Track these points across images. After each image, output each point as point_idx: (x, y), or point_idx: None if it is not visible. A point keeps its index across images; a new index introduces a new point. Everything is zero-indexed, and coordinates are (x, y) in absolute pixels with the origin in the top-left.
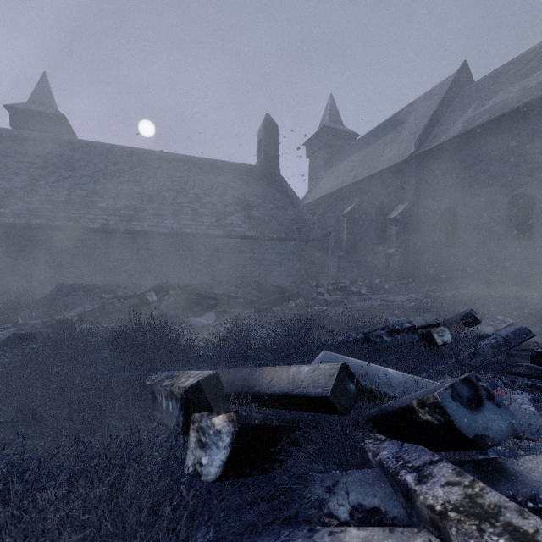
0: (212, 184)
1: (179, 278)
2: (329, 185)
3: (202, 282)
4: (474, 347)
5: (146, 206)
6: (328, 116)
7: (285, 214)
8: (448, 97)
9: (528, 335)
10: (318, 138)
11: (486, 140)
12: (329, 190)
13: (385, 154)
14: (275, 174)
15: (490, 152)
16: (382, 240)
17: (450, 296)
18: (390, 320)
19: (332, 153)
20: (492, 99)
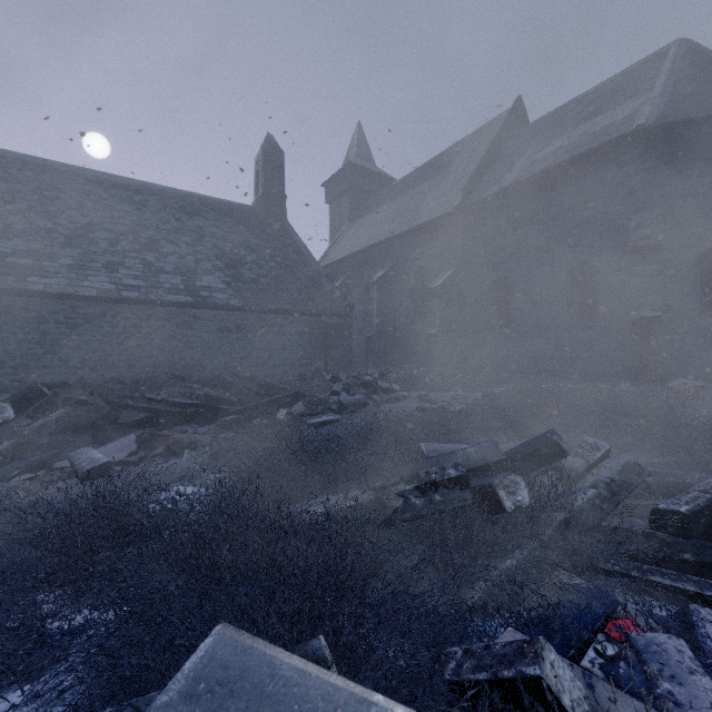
0: (181, 226)
1: (116, 369)
2: (355, 242)
3: (146, 377)
4: (567, 510)
5: (59, 252)
6: (355, 150)
7: (292, 277)
8: (501, 138)
9: (640, 476)
10: (341, 178)
11: (545, 193)
12: (355, 247)
13: (426, 204)
14: (280, 220)
15: (550, 209)
16: (422, 316)
17: (506, 393)
18: (426, 450)
19: (360, 200)
20: (551, 144)
